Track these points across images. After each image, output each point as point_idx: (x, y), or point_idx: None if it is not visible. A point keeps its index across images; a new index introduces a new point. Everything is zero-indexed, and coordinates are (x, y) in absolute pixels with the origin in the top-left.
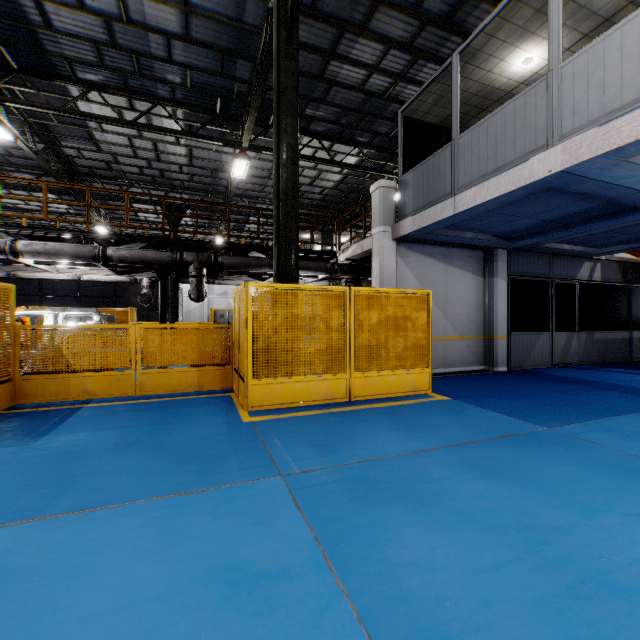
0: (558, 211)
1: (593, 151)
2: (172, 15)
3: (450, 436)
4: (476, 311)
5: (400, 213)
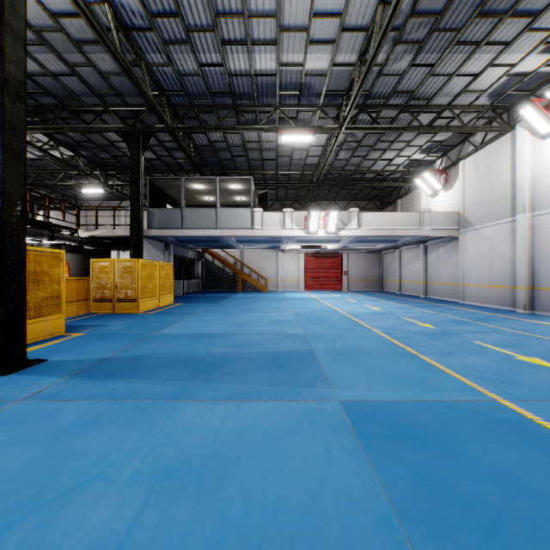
0: (204, 238)
1: (227, 235)
2: (35, 67)
3: (207, 306)
4: None
5: (149, 225)
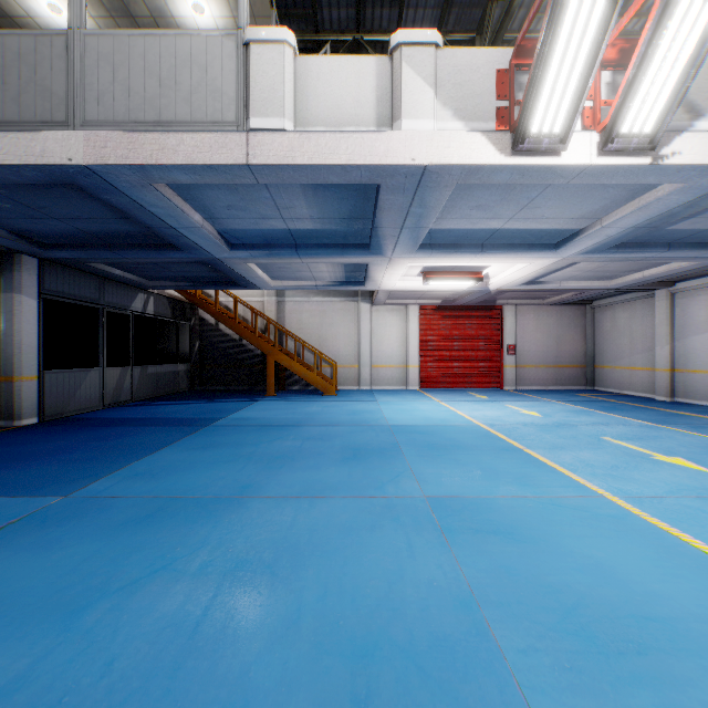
0: (99, 224)
1: (119, 157)
2: None
3: None
4: None
5: None
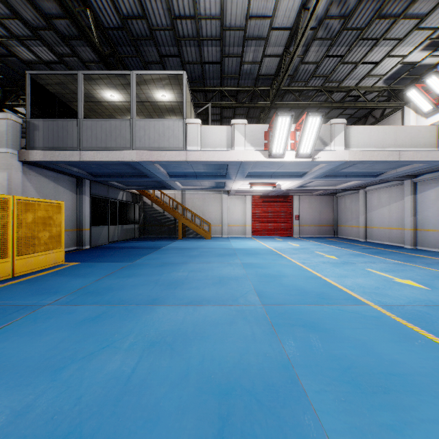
0: (123, 170)
1: (147, 159)
2: None
3: (102, 273)
4: (72, 214)
5: (29, 144)
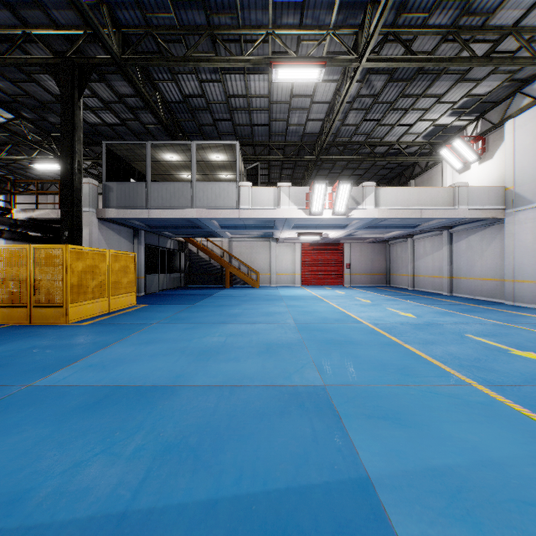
0: (179, 223)
1: (206, 216)
2: None
3: (175, 310)
4: None
5: (105, 204)
